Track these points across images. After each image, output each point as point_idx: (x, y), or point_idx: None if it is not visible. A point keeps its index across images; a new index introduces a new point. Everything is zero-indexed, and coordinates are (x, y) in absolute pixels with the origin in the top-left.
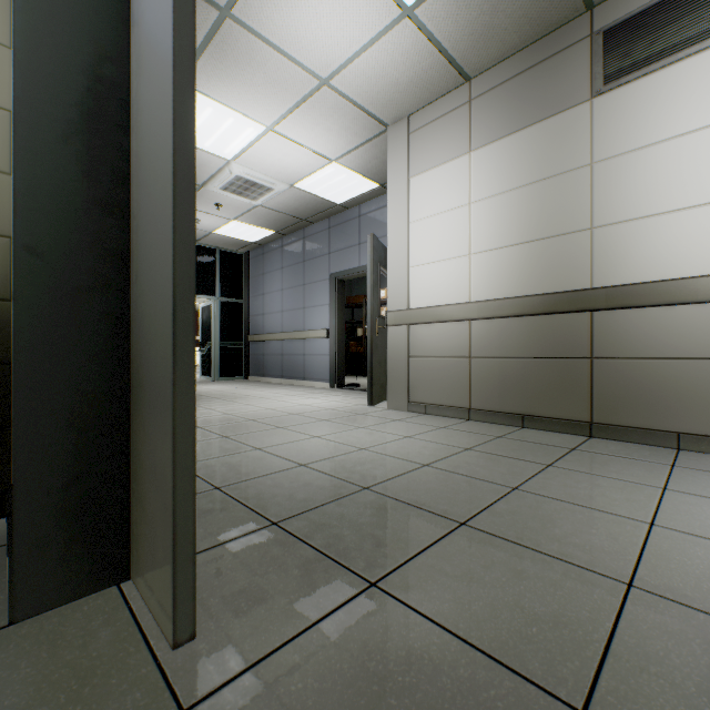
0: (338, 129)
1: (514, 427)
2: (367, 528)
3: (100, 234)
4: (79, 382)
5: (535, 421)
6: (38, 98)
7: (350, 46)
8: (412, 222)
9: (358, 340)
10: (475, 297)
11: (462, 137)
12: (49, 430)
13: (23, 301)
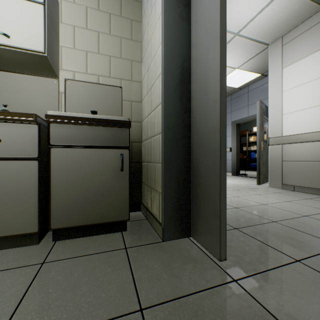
0: (241, 53)
1: None
2: (283, 238)
3: (183, 120)
4: (178, 168)
5: None
6: (169, 80)
7: (251, 14)
8: (284, 91)
9: (243, 152)
10: None
11: None
12: (171, 183)
13: (166, 143)
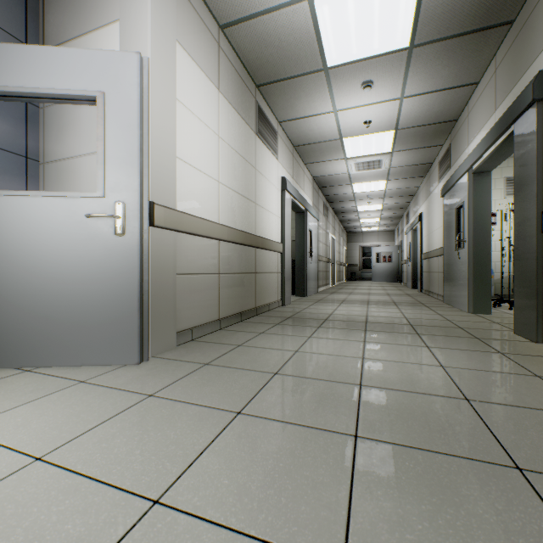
0: None
1: (242, 322)
2: (443, 330)
3: None
4: None
5: (245, 314)
6: None
7: None
8: (177, 98)
9: None
10: (222, 221)
11: (215, 68)
12: None
13: None
